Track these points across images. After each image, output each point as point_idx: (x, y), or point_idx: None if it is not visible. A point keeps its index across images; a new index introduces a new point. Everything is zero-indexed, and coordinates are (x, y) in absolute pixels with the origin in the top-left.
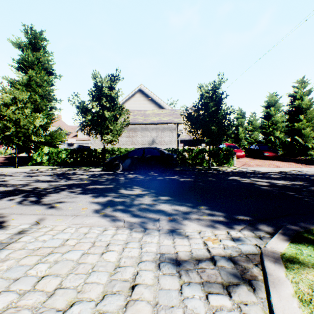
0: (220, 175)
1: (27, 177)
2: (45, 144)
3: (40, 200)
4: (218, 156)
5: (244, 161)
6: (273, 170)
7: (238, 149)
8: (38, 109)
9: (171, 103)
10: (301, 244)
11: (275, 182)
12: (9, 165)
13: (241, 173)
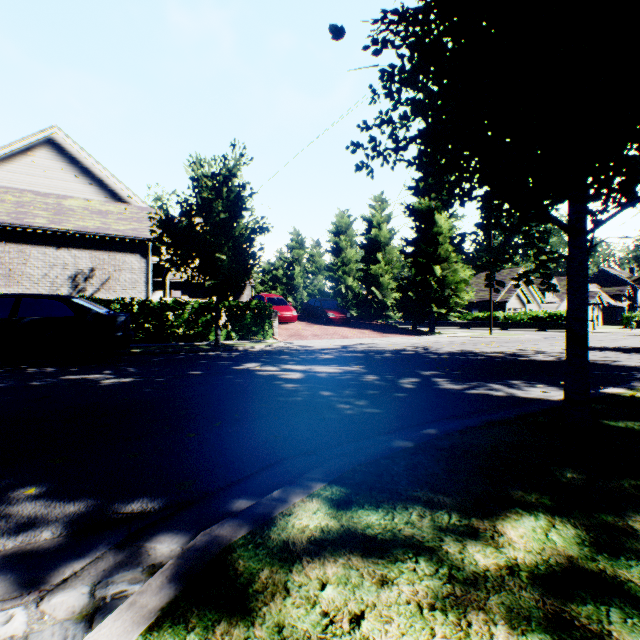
0: (227, 362)
1: None
2: None
3: None
4: (243, 319)
5: (296, 328)
6: (334, 344)
7: (287, 305)
8: None
9: (159, 196)
10: (177, 627)
11: (319, 371)
12: None
13: (274, 353)
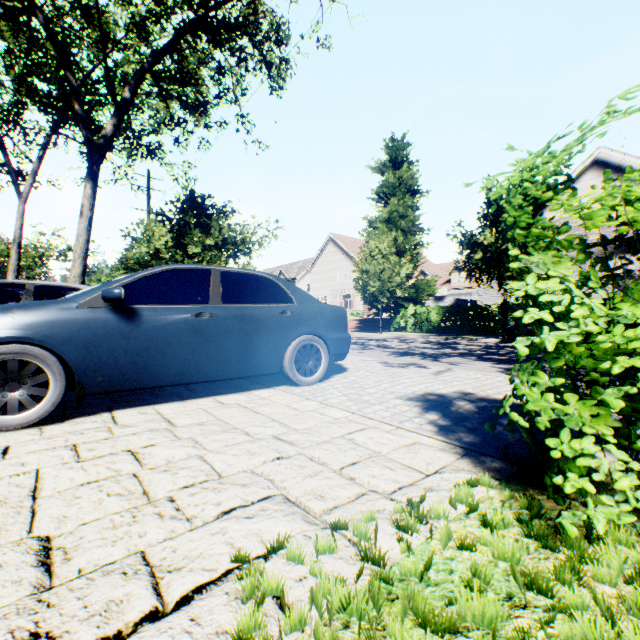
0: None
1: (403, 343)
2: (408, 300)
3: (439, 360)
4: None
5: None
6: None
7: None
8: (399, 250)
9: None
10: None
11: None
12: (367, 330)
13: None
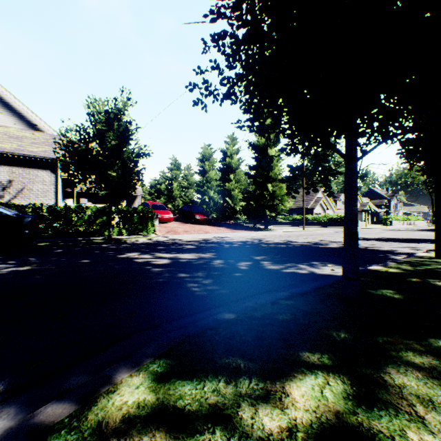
0: (113, 252)
1: None
2: None
3: None
4: (131, 220)
5: (172, 226)
6: (198, 238)
7: (166, 210)
8: None
9: (71, 128)
10: None
11: (182, 257)
12: None
13: (153, 245)
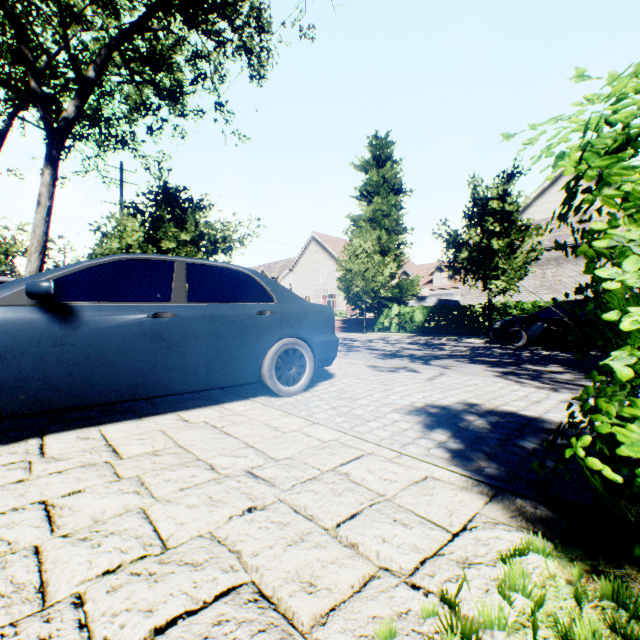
0: None
1: (388, 344)
2: (392, 300)
3: (429, 363)
4: None
5: None
6: None
7: None
8: (383, 249)
9: None
10: None
11: None
12: (350, 330)
13: None
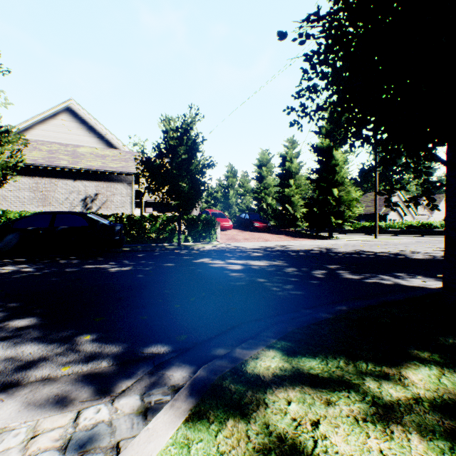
0: (188, 257)
1: None
2: None
3: None
4: (196, 228)
5: (232, 234)
6: (260, 245)
7: (225, 218)
8: None
9: (136, 143)
10: (203, 421)
11: (253, 264)
12: None
13: (219, 252)
